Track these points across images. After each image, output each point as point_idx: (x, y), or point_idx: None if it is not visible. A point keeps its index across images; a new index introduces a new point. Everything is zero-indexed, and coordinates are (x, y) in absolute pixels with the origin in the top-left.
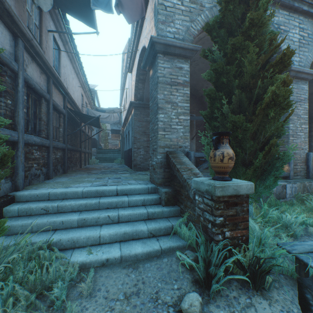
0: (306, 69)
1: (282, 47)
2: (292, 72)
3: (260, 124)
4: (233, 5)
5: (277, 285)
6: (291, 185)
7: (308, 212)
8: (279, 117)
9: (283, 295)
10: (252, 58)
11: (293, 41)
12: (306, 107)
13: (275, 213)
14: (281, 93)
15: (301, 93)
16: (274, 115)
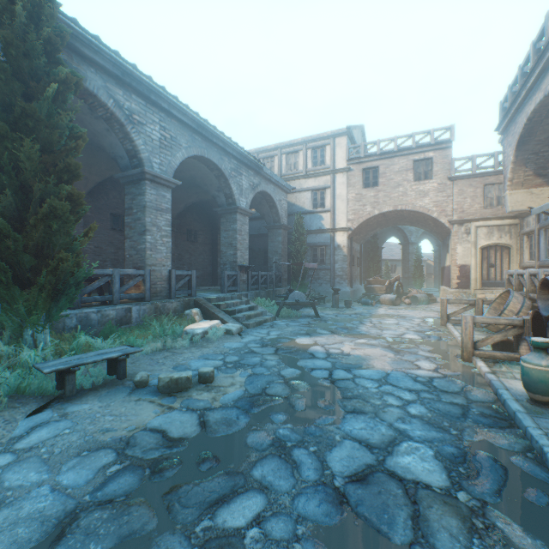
0: (165, 175)
1: (138, 141)
2: (149, 175)
3: (45, 236)
4: (5, 76)
5: (21, 405)
6: (139, 307)
7: (143, 335)
8: (65, 231)
9: (19, 410)
10: (30, 155)
11: (153, 139)
12: (170, 218)
13: (85, 340)
14: (59, 206)
15: (163, 201)
16: (58, 228)
